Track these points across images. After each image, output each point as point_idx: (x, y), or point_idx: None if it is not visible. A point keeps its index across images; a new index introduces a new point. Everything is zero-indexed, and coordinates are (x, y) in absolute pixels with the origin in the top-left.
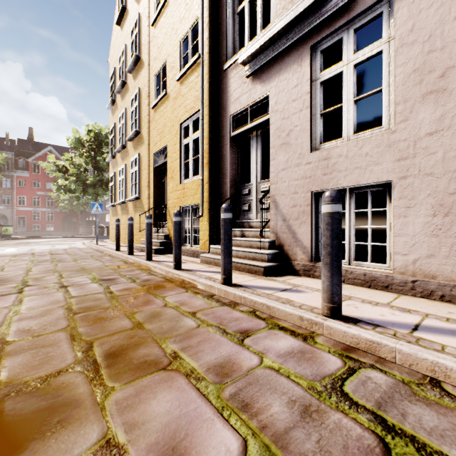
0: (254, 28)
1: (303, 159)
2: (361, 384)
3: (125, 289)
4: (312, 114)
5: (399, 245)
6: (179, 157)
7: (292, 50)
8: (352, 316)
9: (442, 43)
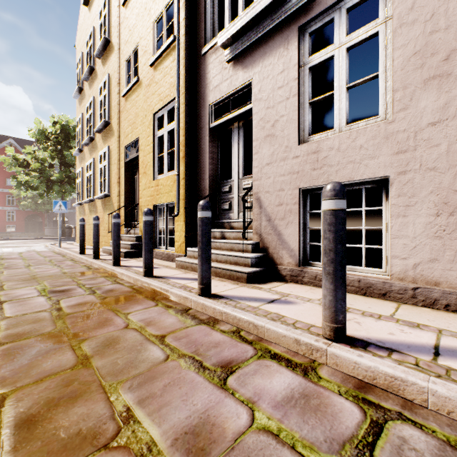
0: (235, 14)
1: (290, 152)
2: (397, 454)
3: (78, 304)
4: (300, 103)
5: (398, 248)
6: (153, 150)
7: (278, 32)
8: (358, 337)
9: (447, 22)
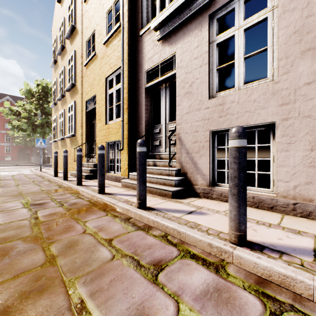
0: (163, 7)
1: (203, 104)
2: None
3: (50, 214)
4: (210, 69)
5: (282, 174)
6: (105, 103)
7: (194, 19)
8: (255, 241)
9: None
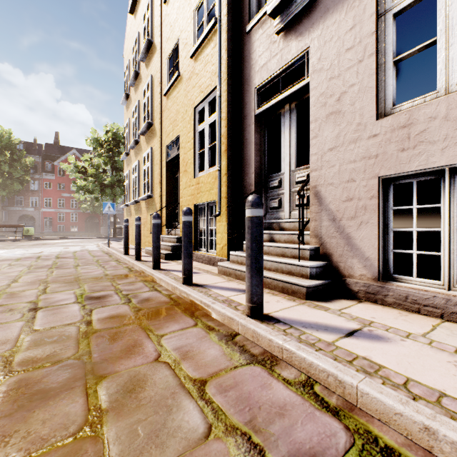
0: None
1: (365, 130)
2: None
3: (110, 317)
4: (378, 64)
5: None
6: (193, 146)
7: None
8: None
9: None
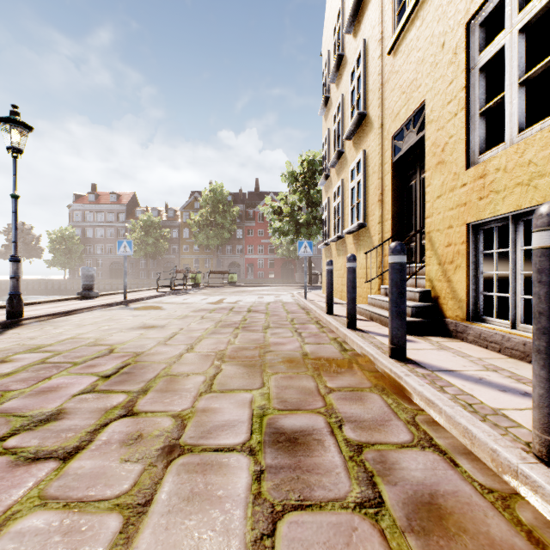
0: None
1: None
2: None
3: None
4: None
5: None
6: (465, 103)
7: None
8: None
9: None
